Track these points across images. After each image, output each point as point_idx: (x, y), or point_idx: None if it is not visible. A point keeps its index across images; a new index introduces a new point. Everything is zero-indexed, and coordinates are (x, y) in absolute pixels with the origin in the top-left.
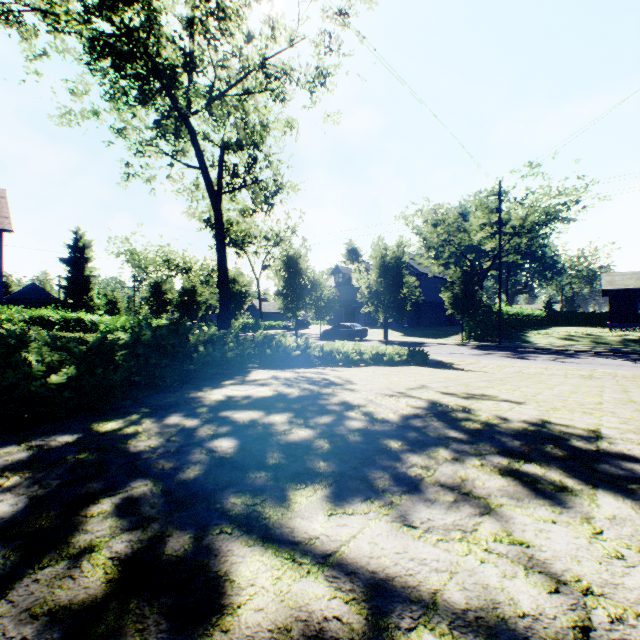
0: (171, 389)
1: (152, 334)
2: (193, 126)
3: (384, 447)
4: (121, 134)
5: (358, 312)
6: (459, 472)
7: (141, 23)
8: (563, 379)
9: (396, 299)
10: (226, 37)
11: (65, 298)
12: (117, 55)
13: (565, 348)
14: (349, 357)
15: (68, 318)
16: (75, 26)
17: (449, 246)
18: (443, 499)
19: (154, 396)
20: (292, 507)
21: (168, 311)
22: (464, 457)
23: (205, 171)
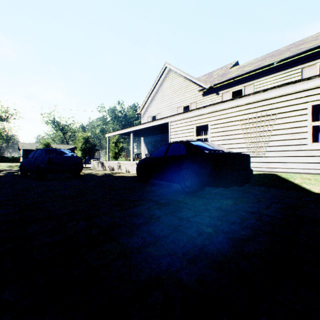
0: None
1: None
2: None
3: None
4: None
5: None
6: None
7: None
8: None
9: None
10: None
11: None
12: None
13: (13, 169)
14: None
15: None
16: None
17: None
18: None
19: None
20: None
21: None
22: None
23: None
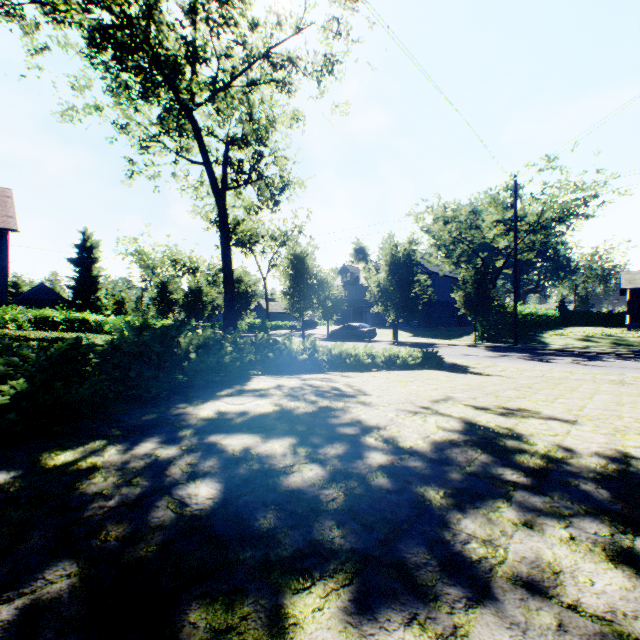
0: (156, 402)
1: (135, 337)
2: (196, 120)
3: (421, 500)
4: (125, 131)
5: (366, 312)
6: (544, 554)
7: (140, 9)
8: (594, 385)
9: (407, 298)
10: (230, 26)
11: (73, 298)
12: (118, 47)
13: (585, 350)
14: (359, 361)
15: (73, 318)
16: (74, 16)
17: (460, 244)
18: (539, 622)
19: (133, 411)
20: (289, 639)
21: (174, 311)
22: (541, 521)
23: (209, 166)
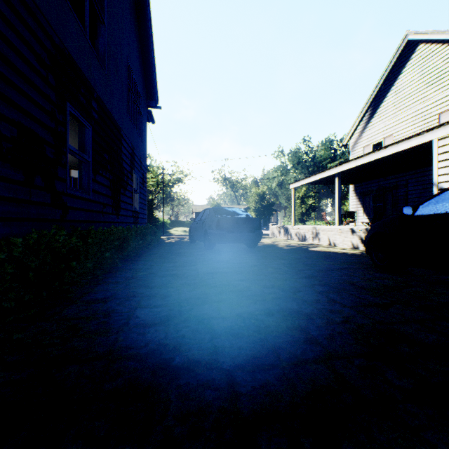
0: None
1: None
2: None
3: None
4: None
5: None
6: None
7: None
8: None
9: None
10: None
11: None
12: None
13: (186, 235)
14: None
15: None
16: None
17: None
18: None
19: None
20: None
21: None
22: None
23: None
